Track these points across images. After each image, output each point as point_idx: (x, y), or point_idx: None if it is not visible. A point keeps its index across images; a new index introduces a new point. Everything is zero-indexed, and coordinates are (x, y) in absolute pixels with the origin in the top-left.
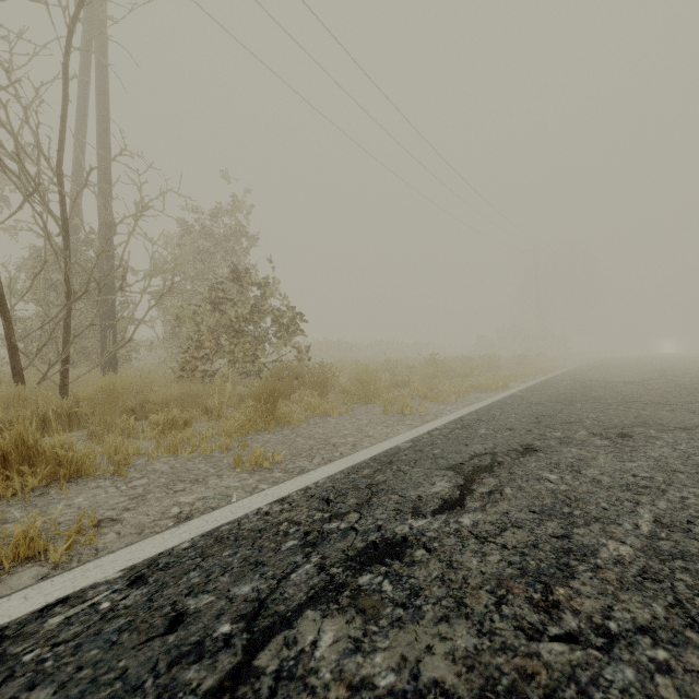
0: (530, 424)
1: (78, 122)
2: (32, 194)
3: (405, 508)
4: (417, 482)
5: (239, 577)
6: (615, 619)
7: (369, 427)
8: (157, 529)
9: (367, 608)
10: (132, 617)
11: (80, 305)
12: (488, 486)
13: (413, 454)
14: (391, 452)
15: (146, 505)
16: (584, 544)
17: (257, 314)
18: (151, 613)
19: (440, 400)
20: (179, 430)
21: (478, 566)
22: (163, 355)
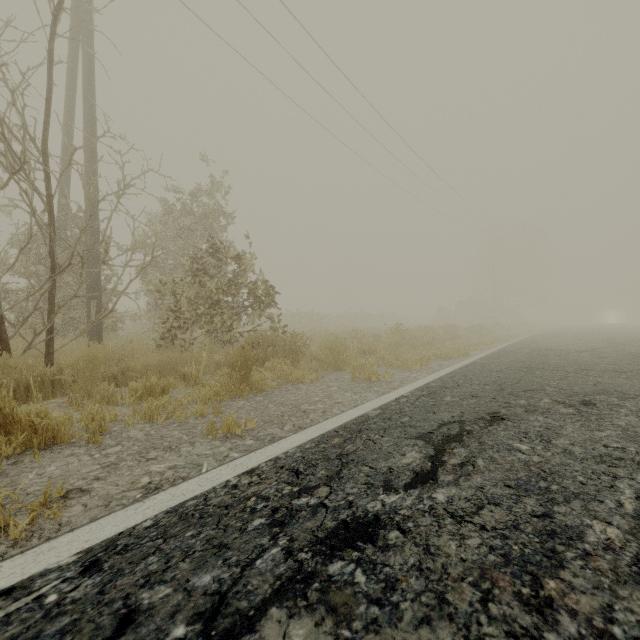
0: (493, 391)
1: (66, 108)
2: (17, 172)
3: (376, 481)
4: (387, 452)
5: (200, 563)
6: (619, 623)
7: (339, 394)
8: (125, 501)
9: (338, 606)
10: (78, 615)
11: (68, 278)
12: (459, 457)
13: (382, 422)
14: (360, 420)
15: (117, 474)
16: (568, 525)
17: (233, 286)
18: (99, 609)
19: (405, 367)
20: (157, 397)
21: (458, 551)
22: (147, 325)
